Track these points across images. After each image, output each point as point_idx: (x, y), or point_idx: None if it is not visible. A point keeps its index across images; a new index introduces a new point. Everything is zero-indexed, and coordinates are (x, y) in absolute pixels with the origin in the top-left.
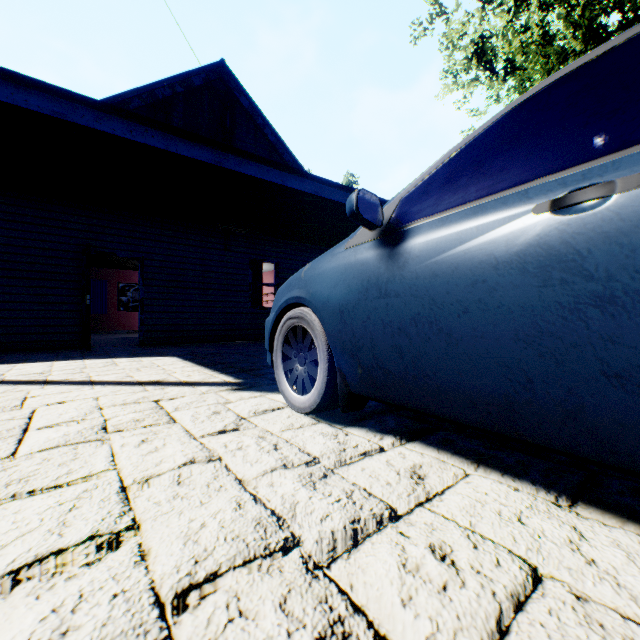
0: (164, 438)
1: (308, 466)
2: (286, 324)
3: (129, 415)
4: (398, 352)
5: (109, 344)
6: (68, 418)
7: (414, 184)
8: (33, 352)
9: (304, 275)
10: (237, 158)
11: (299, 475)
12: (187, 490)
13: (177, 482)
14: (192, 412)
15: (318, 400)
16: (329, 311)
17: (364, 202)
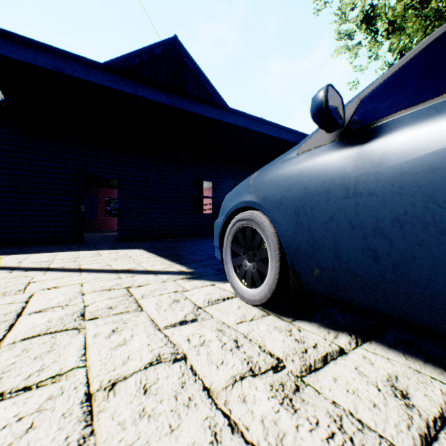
0: (132, 328)
1: (274, 372)
2: (235, 225)
3: (104, 301)
4: (371, 255)
5: (97, 239)
6: (56, 303)
7: (378, 82)
8: (46, 245)
9: (253, 182)
10: (187, 100)
11: (269, 385)
12: (153, 402)
13: (143, 389)
14: (156, 300)
15: (269, 295)
16: (282, 213)
17: (330, 99)
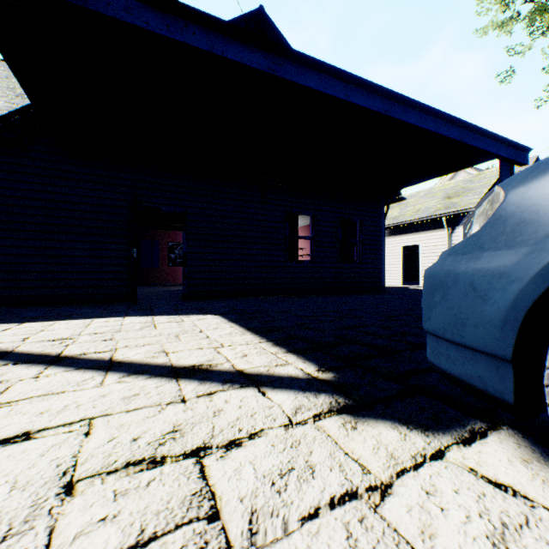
0: None
1: None
2: None
3: None
4: None
5: (156, 297)
6: None
7: None
8: (87, 305)
9: None
10: (294, 65)
11: None
12: None
13: None
14: None
15: None
16: None
17: None
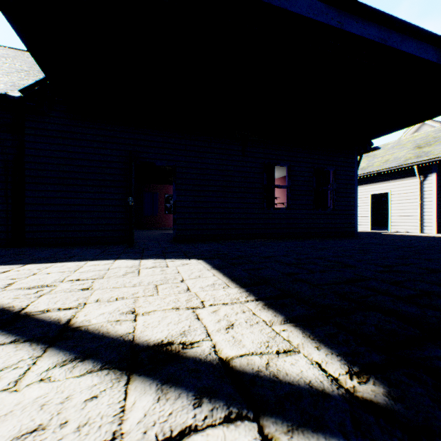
0: None
1: None
2: None
3: None
4: None
5: (151, 239)
6: None
7: None
8: (92, 246)
9: None
10: None
11: None
12: None
13: None
14: None
15: None
16: None
17: None
